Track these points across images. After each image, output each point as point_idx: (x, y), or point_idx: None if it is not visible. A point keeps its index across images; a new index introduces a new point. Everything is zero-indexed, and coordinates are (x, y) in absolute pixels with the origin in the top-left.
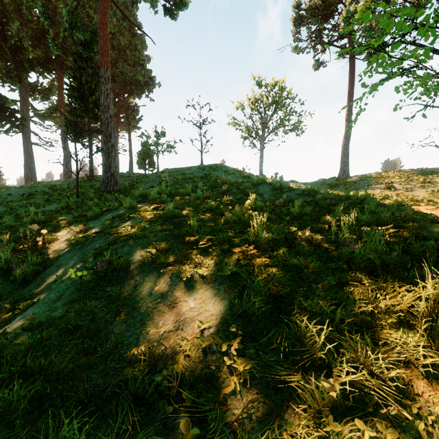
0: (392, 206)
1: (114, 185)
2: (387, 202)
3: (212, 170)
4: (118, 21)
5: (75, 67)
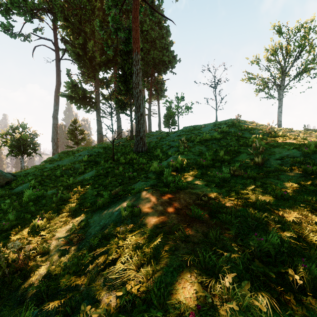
0: None
1: (143, 146)
2: None
3: (229, 127)
4: (150, 21)
5: (121, 60)
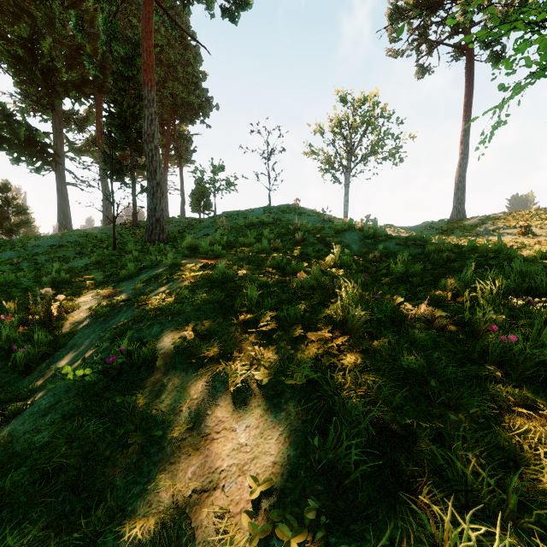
0: (542, 261)
1: (160, 233)
2: (525, 254)
3: (282, 212)
4: (167, 31)
5: (115, 89)
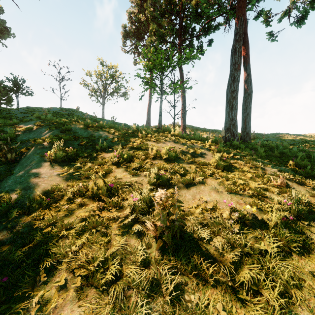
0: None
1: None
2: None
3: (72, 111)
4: None
5: None
